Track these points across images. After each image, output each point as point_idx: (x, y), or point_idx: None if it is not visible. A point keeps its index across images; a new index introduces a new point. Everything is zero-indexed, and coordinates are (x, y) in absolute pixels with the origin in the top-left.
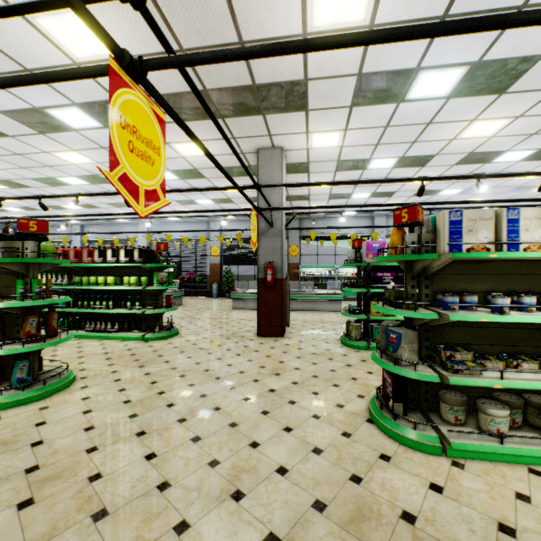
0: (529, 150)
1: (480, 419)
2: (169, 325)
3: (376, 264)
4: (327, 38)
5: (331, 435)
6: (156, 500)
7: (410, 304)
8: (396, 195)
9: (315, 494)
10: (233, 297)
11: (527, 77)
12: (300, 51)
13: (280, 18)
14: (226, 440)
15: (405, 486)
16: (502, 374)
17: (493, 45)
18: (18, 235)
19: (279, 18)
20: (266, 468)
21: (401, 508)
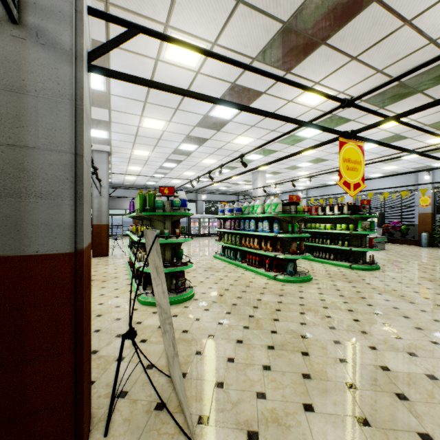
0: None
1: None
2: (370, 261)
3: None
4: None
5: None
6: (359, 335)
7: None
8: None
9: None
10: None
11: None
12: None
13: None
14: (409, 332)
15: None
16: None
17: None
18: (287, 203)
19: None
20: None
21: None
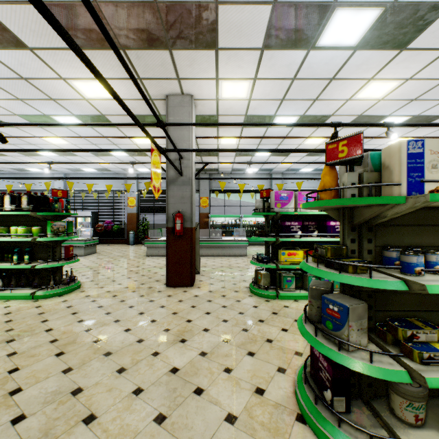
0: (405, 116)
1: None
2: (68, 278)
3: (285, 213)
4: None
5: None
6: None
7: (359, 266)
8: (292, 155)
9: None
10: (147, 245)
11: (430, 31)
12: None
13: None
14: None
15: None
16: None
17: None
18: None
19: None
20: None
21: None
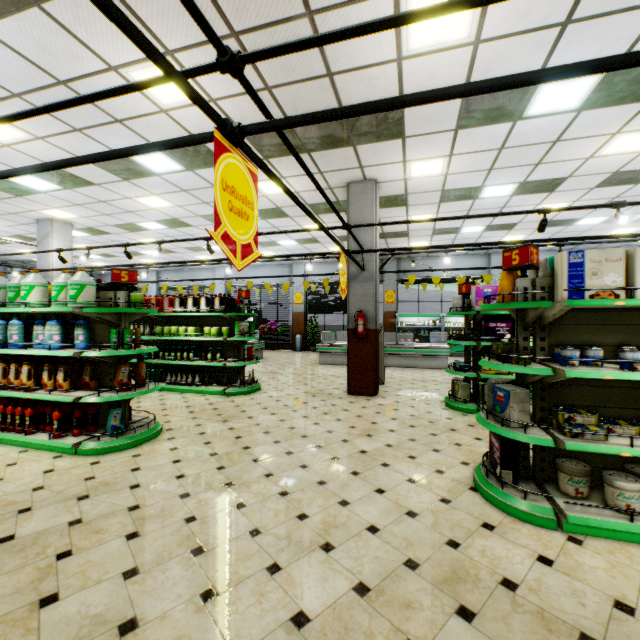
0: None
1: (606, 493)
2: (251, 379)
3: (488, 312)
4: (415, 95)
5: (428, 500)
6: (249, 544)
7: (520, 358)
8: (518, 227)
9: (408, 553)
10: (319, 351)
11: None
12: (388, 109)
13: (371, 45)
14: (314, 497)
15: (508, 555)
16: (632, 441)
17: (634, 46)
18: (110, 285)
19: (370, 45)
20: (356, 526)
21: (501, 575)
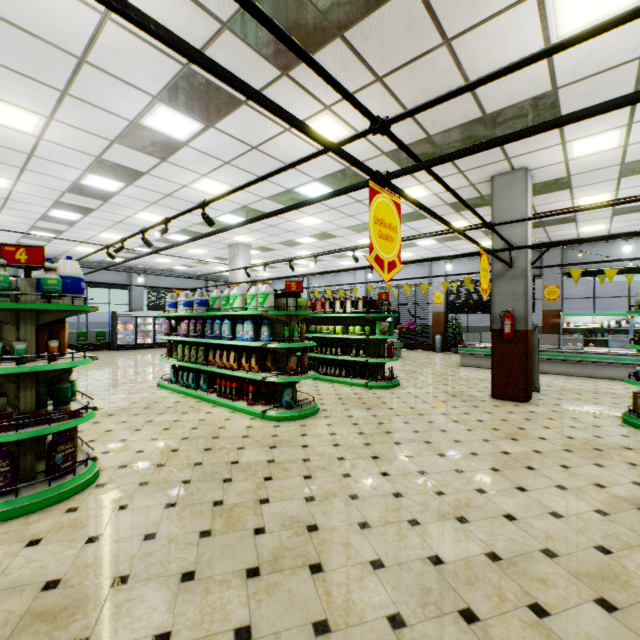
0: None
1: None
2: (390, 375)
3: None
4: (541, 124)
5: (578, 508)
6: (392, 501)
7: None
8: None
9: (546, 544)
10: (461, 352)
11: None
12: (515, 140)
13: (513, 46)
14: (450, 480)
15: None
16: None
17: None
18: (283, 293)
19: (512, 47)
20: (492, 511)
21: None
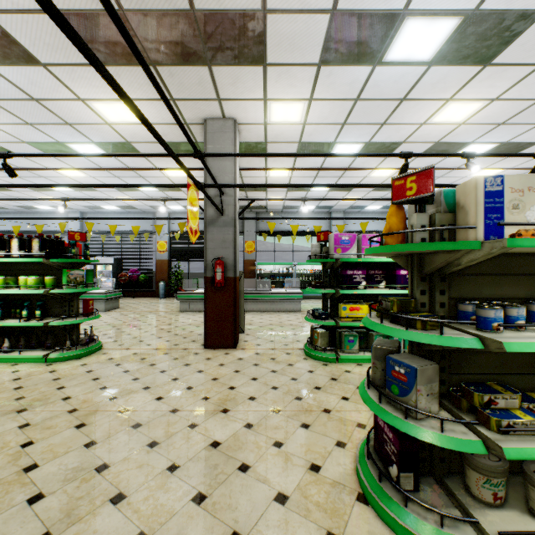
0: (492, 143)
1: (534, 499)
2: (87, 338)
3: (346, 260)
4: None
5: None
6: None
7: (429, 322)
8: (356, 189)
9: None
10: (180, 298)
11: (519, 43)
12: None
13: None
14: None
15: None
16: None
17: None
18: None
19: None
20: None
21: None
